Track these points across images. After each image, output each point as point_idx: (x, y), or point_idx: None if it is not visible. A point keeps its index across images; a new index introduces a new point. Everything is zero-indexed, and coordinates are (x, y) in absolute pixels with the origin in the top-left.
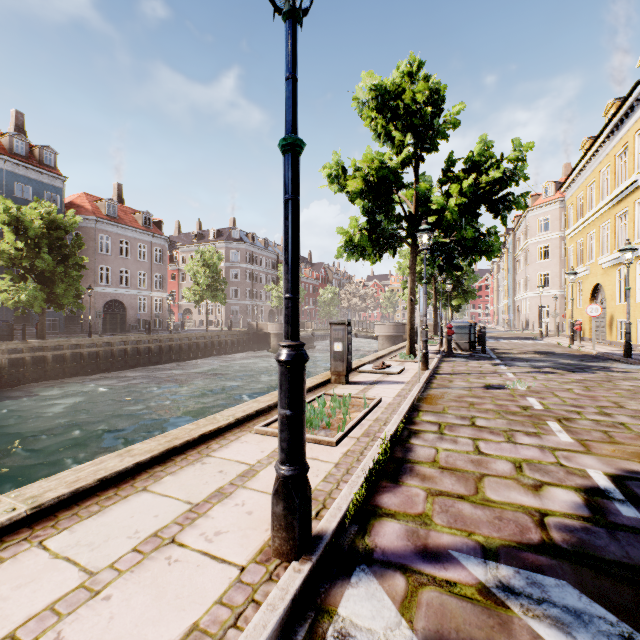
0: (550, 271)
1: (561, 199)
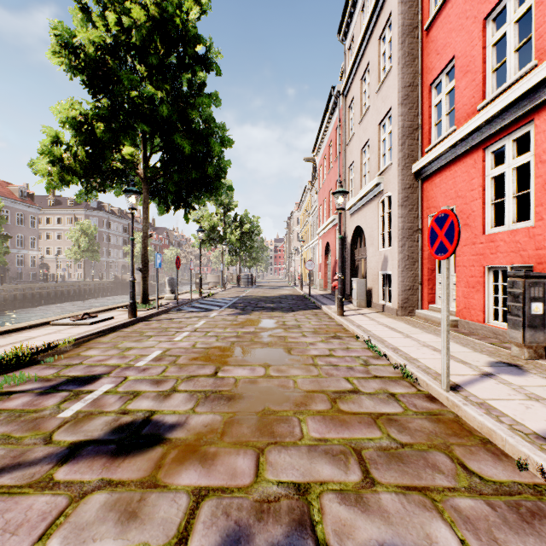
0: None
1: None
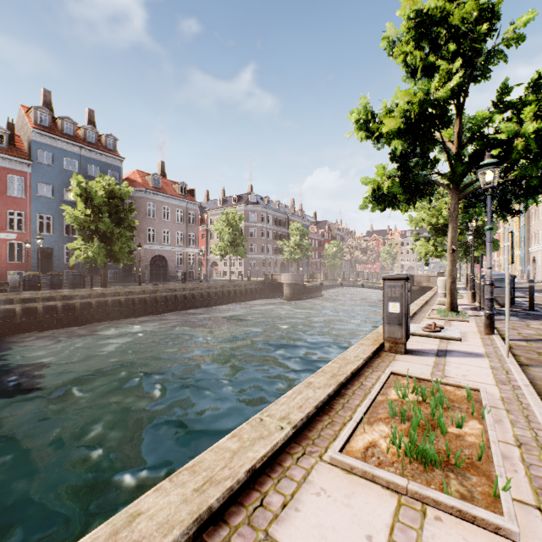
0: None
1: None
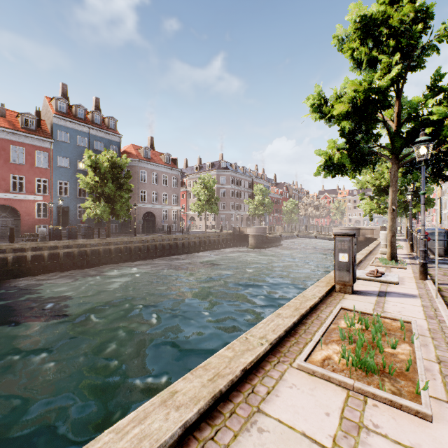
0: None
1: None
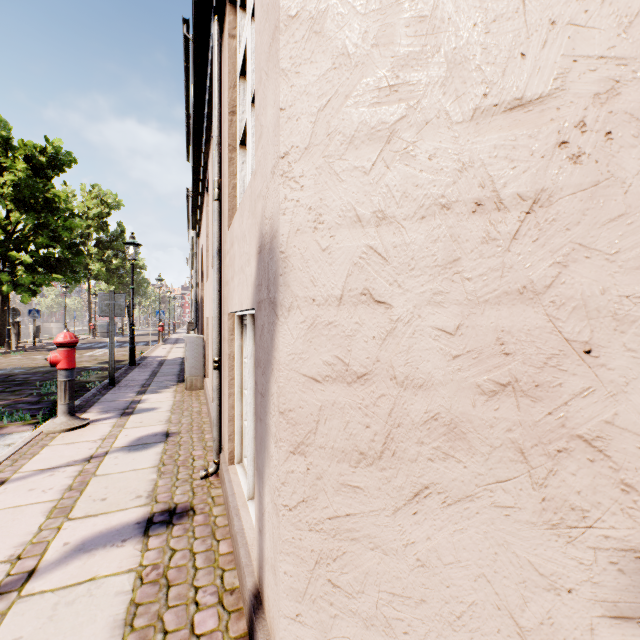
0: None
1: None
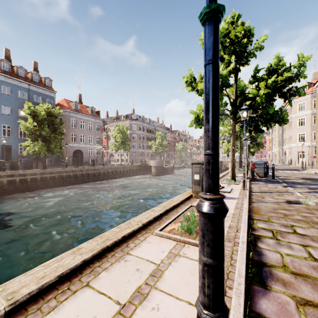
0: (305, 132)
1: (312, 92)
